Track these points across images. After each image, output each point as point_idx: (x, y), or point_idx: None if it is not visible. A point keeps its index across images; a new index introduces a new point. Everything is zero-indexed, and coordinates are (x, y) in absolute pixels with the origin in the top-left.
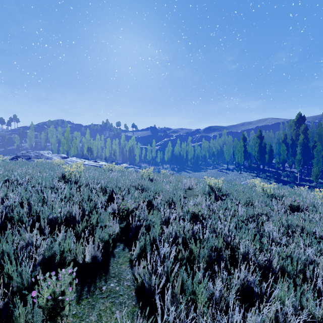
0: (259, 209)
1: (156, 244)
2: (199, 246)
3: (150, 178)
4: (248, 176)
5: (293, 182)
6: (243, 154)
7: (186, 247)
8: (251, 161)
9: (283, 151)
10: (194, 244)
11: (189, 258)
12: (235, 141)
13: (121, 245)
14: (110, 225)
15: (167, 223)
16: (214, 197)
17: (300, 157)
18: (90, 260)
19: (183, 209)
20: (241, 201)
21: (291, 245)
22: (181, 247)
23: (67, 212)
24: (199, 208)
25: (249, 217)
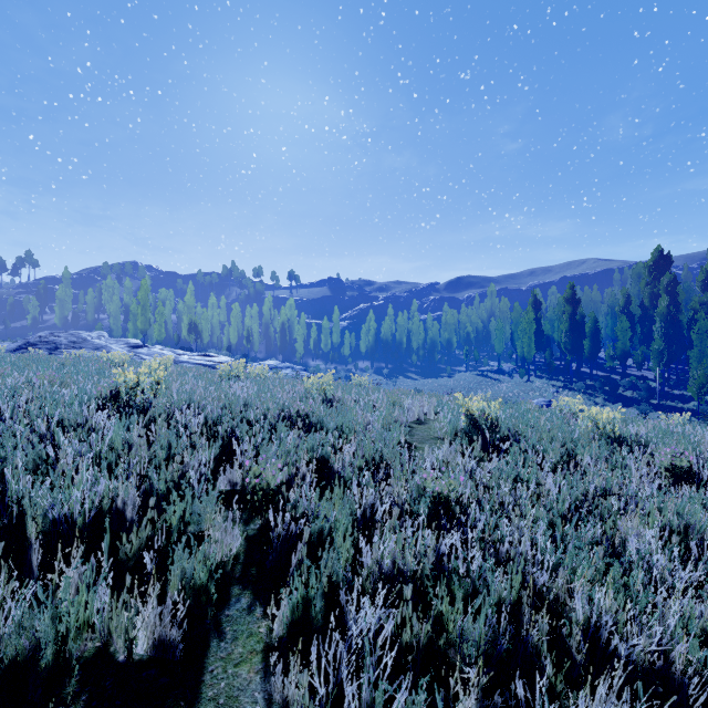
0: (598, 479)
1: (339, 594)
2: (461, 606)
3: (326, 396)
4: (546, 388)
5: (647, 401)
6: (533, 338)
7: (423, 598)
8: (552, 355)
9: (623, 332)
10: (447, 598)
11: (431, 637)
12: (516, 310)
13: (243, 595)
14: (216, 535)
15: (368, 522)
16: (482, 445)
17: (660, 345)
18: (149, 650)
19: (411, 482)
20: (548, 454)
21: (705, 589)
22: (411, 610)
23: (104, 497)
24: (451, 483)
25: (576, 502)
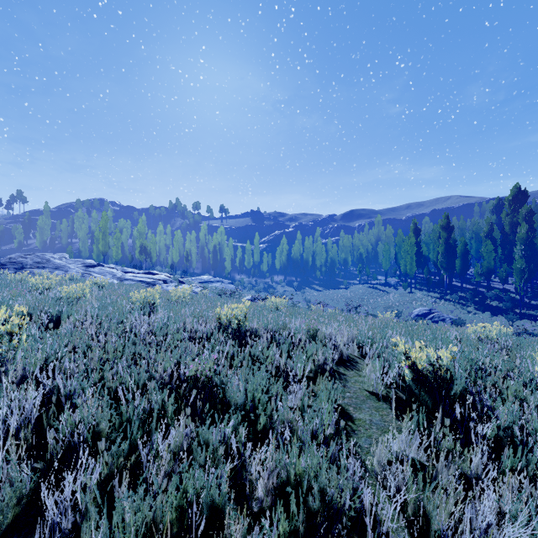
0: None
1: None
2: None
3: (240, 331)
4: (425, 299)
5: (512, 310)
6: (414, 258)
7: None
8: (429, 271)
9: (488, 253)
10: None
11: None
12: (399, 235)
13: None
14: None
15: None
16: (442, 417)
17: (522, 264)
18: None
19: None
20: None
21: None
22: None
23: None
24: None
25: None
